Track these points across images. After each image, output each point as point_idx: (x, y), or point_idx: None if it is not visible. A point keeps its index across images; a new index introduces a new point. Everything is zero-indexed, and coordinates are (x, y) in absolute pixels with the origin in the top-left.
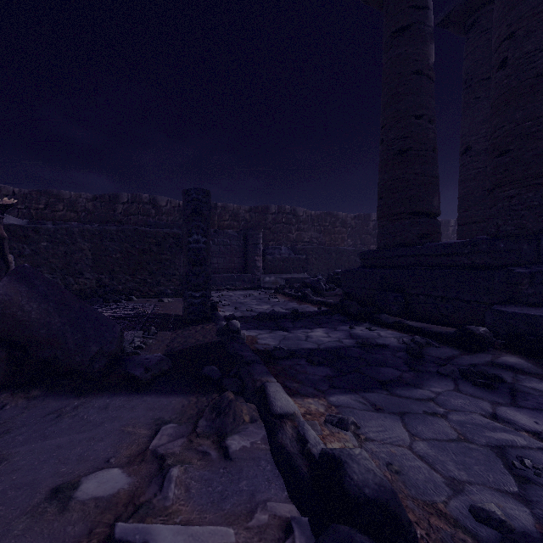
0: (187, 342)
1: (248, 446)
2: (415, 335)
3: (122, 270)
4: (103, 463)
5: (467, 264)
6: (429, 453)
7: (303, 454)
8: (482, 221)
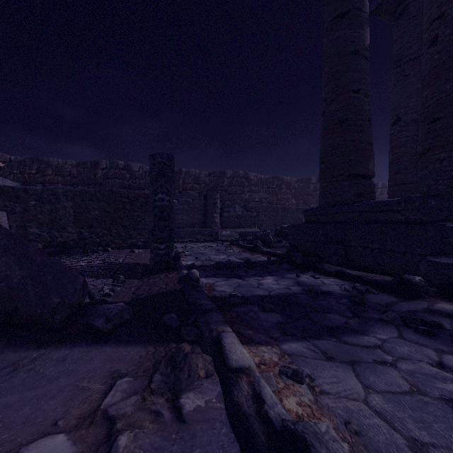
0: (152, 289)
1: (202, 406)
2: (355, 283)
3: (100, 225)
4: (49, 427)
5: (401, 219)
6: (386, 408)
7: (259, 416)
8: (410, 182)
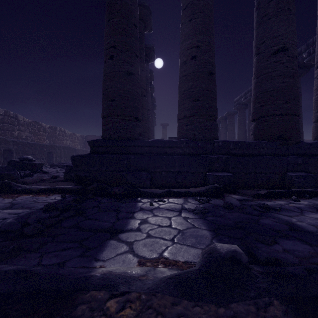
0: None
1: None
2: (186, 197)
3: None
4: None
5: (181, 153)
6: None
7: None
8: None
